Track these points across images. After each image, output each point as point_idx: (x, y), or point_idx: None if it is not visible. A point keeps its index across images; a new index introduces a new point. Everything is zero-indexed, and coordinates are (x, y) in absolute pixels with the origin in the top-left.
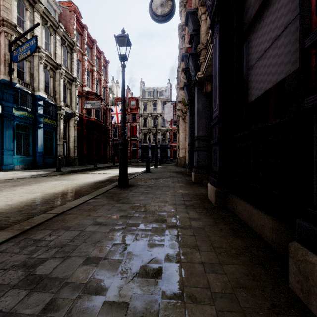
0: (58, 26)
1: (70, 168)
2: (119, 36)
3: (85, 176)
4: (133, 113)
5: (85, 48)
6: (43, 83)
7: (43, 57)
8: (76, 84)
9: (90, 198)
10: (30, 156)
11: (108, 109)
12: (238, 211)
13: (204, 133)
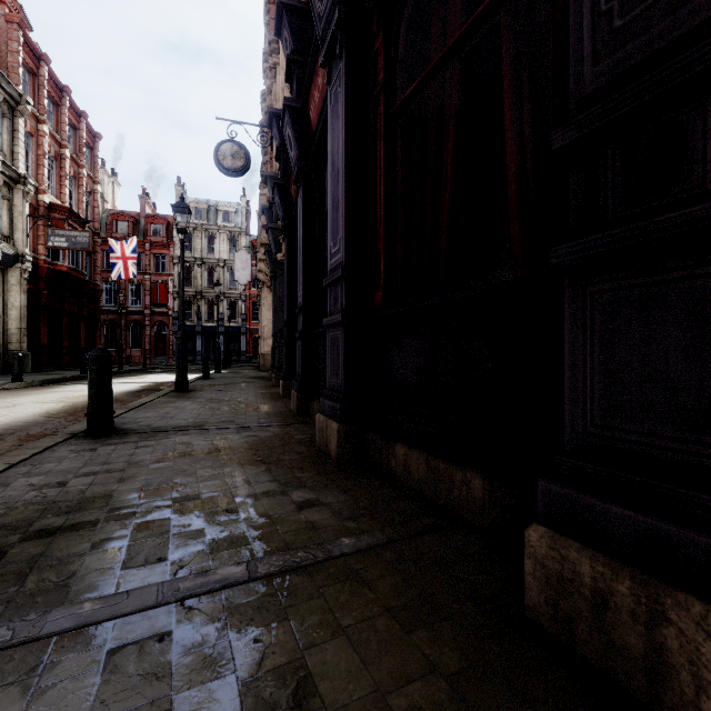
0: None
1: (24, 376)
2: (177, 206)
3: None
4: (160, 252)
5: (46, 106)
6: None
7: None
8: (26, 190)
9: (156, 398)
10: None
11: (98, 244)
12: None
13: None
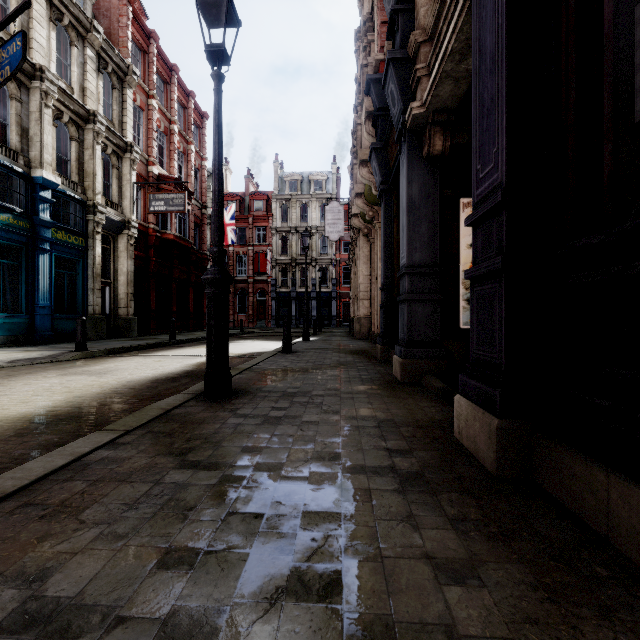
0: (89, 27)
1: (115, 341)
2: None
3: (138, 363)
4: (260, 225)
5: (154, 81)
6: (54, 152)
7: (53, 92)
8: (132, 158)
9: (100, 444)
10: (20, 316)
11: (205, 216)
12: (616, 526)
13: (425, 258)
